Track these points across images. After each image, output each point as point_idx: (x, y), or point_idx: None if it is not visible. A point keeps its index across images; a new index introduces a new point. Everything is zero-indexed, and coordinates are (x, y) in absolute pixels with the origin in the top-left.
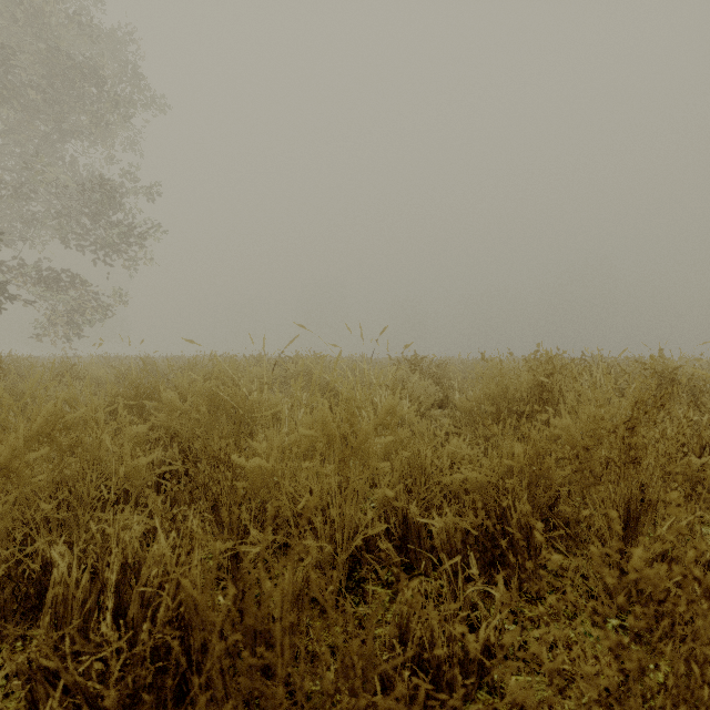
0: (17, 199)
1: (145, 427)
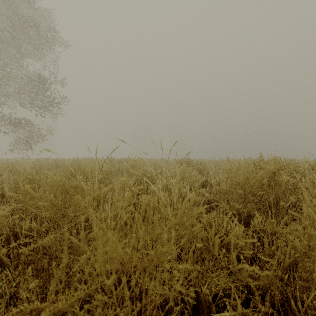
0: None
1: (5, 213)
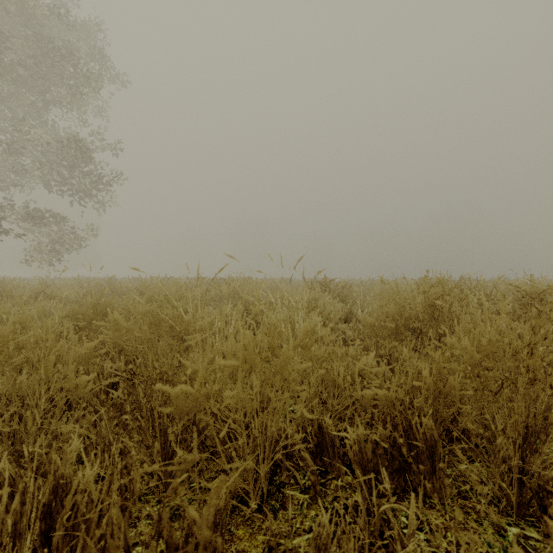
0: (9, 154)
1: (94, 344)
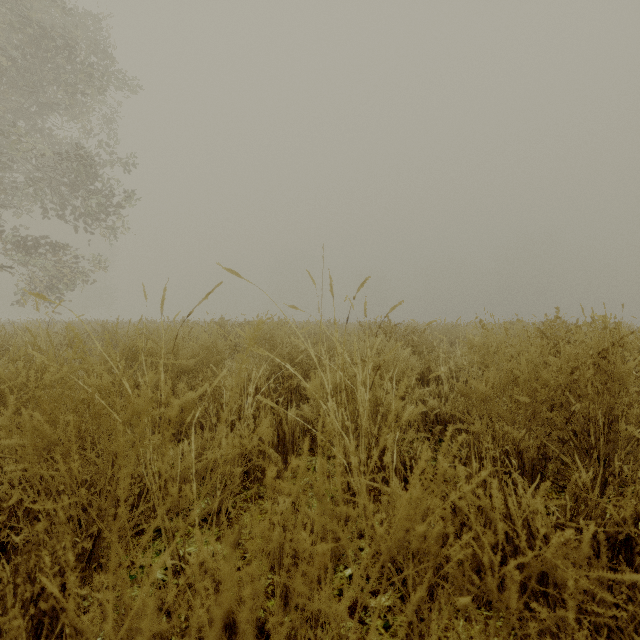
0: None
1: None
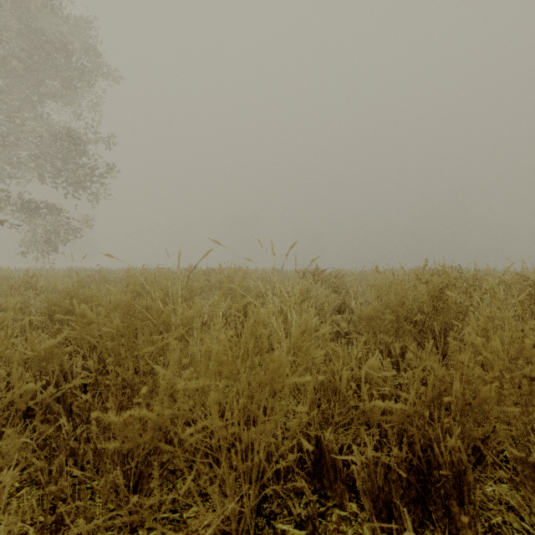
0: (4, 146)
1: (56, 342)
